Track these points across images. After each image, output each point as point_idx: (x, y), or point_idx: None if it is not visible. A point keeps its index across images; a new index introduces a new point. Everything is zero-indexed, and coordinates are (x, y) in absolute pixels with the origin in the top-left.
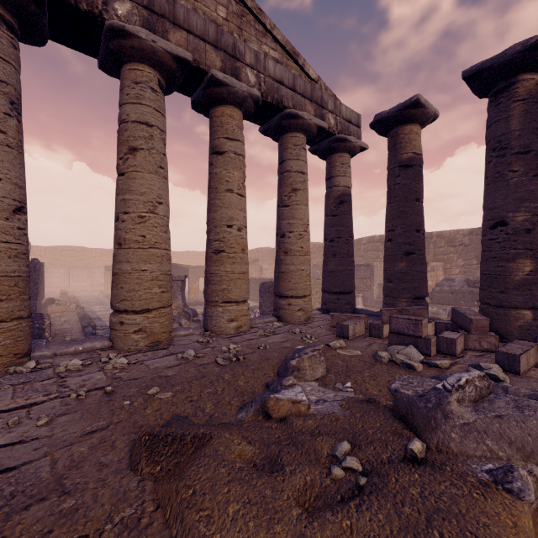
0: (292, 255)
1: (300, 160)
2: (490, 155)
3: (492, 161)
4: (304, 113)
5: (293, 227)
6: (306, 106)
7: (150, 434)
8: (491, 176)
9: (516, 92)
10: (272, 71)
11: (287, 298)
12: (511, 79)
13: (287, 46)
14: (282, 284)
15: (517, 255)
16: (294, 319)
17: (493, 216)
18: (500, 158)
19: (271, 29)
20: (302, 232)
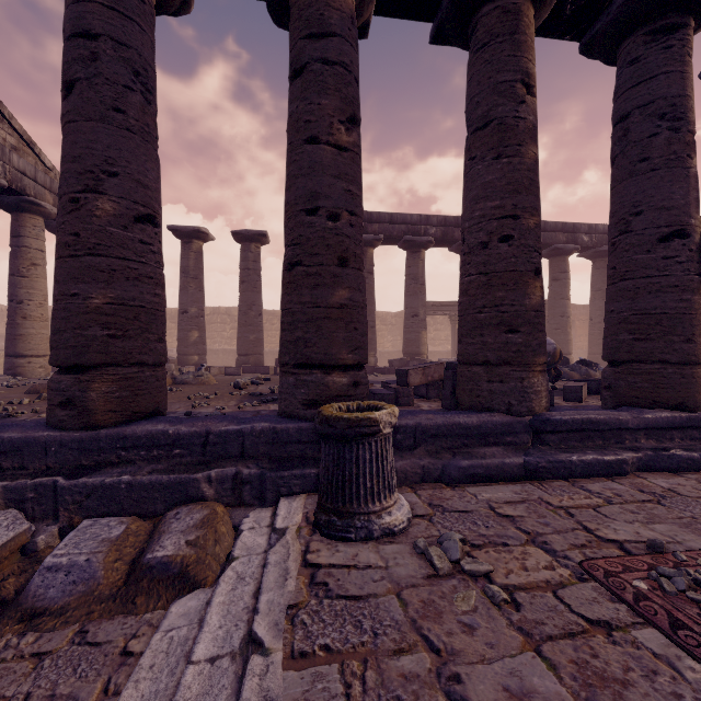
0: (33, 321)
1: (40, 240)
2: (182, 275)
3: (182, 279)
4: (47, 204)
5: (34, 296)
6: (46, 195)
7: (39, 384)
8: (182, 286)
9: (192, 248)
10: (17, 163)
11: (26, 358)
12: (190, 240)
13: (24, 136)
14: (21, 345)
15: (192, 329)
16: (36, 374)
17: (183, 308)
18: (186, 278)
19: (10, 119)
20: (42, 301)
